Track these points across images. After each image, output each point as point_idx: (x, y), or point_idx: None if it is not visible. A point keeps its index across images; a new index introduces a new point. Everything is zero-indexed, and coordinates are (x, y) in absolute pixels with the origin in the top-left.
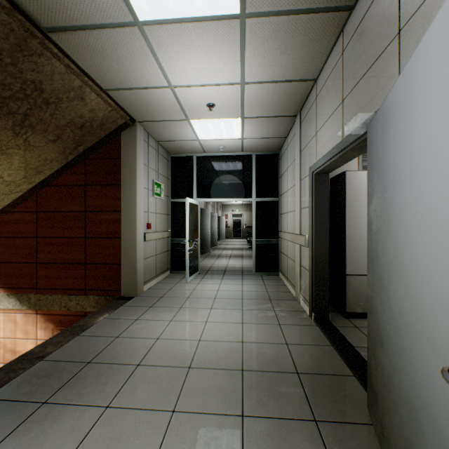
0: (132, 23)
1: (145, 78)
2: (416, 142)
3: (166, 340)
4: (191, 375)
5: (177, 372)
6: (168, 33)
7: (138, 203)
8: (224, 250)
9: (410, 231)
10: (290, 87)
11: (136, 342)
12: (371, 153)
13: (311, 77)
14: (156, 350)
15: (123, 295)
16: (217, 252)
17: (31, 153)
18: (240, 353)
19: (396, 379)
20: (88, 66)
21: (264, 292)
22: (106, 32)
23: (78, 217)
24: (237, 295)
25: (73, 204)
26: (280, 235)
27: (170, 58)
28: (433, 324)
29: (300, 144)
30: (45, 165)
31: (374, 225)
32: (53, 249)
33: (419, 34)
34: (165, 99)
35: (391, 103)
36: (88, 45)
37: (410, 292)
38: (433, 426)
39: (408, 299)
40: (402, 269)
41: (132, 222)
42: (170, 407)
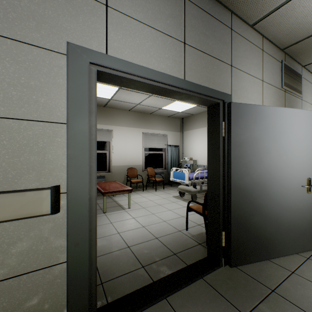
0: None
1: None
2: (280, 135)
3: None
4: None
5: None
6: None
7: None
8: None
9: (277, 161)
10: None
11: None
12: (239, 120)
13: None
14: None
15: None
16: None
17: None
18: None
19: (268, 215)
20: None
21: None
22: None
23: None
24: None
25: None
26: None
27: None
28: (288, 183)
29: None
30: None
31: (245, 159)
32: None
33: (238, 80)
34: None
35: (264, 111)
36: None
37: (278, 180)
38: (288, 209)
39: (276, 182)
40: (272, 174)
41: None
42: None
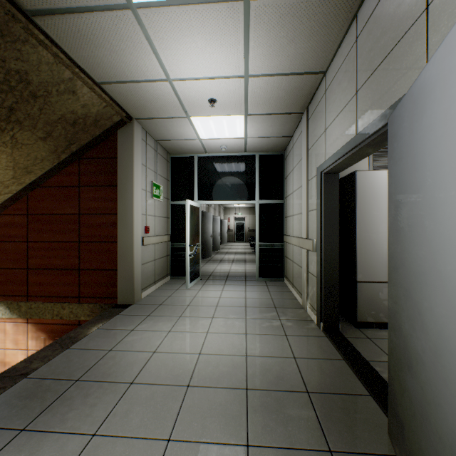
0: (124, 5)
1: (141, 70)
2: None
3: (163, 354)
4: (190, 395)
5: (175, 391)
6: (165, 17)
7: (135, 205)
8: (226, 254)
9: (455, 235)
10: (297, 80)
11: (130, 355)
12: (394, 147)
13: (320, 69)
14: (152, 365)
15: (119, 302)
16: (219, 257)
17: (19, 151)
18: (244, 368)
19: (433, 414)
20: (79, 56)
21: (268, 300)
22: (96, 16)
23: (72, 220)
24: (240, 303)
25: (66, 206)
26: (285, 239)
27: (168, 47)
28: None
29: (307, 143)
30: (36, 165)
31: (399, 229)
32: (45, 254)
33: (453, 6)
34: (163, 94)
35: (425, 83)
36: (77, 31)
37: None
38: None
39: (453, 319)
40: (443, 281)
41: (128, 226)
42: (165, 435)
